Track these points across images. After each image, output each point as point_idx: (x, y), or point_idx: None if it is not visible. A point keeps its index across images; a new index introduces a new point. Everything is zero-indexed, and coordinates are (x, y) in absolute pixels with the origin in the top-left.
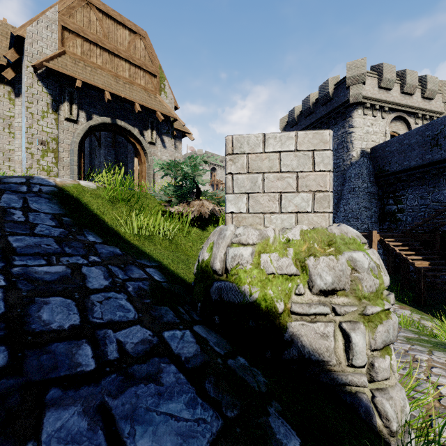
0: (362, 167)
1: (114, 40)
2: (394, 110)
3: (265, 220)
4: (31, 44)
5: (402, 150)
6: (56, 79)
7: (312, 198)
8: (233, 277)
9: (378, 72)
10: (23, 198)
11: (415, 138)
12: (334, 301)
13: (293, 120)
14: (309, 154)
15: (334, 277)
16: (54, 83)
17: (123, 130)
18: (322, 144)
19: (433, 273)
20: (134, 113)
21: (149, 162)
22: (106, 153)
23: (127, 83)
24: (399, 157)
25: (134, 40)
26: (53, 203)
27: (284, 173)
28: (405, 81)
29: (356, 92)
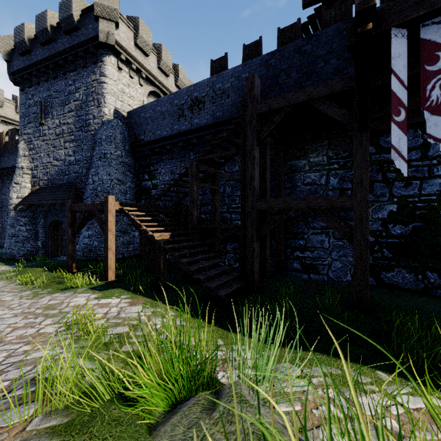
0: (115, 130)
1: None
2: (152, 83)
3: None
4: None
5: (155, 118)
6: None
7: None
8: None
9: (134, 25)
10: None
11: (166, 106)
12: None
13: (22, 43)
14: None
15: None
16: None
17: None
18: None
19: (172, 245)
20: None
21: None
22: None
23: None
24: (153, 126)
25: None
26: None
27: None
28: (161, 56)
29: (107, 29)
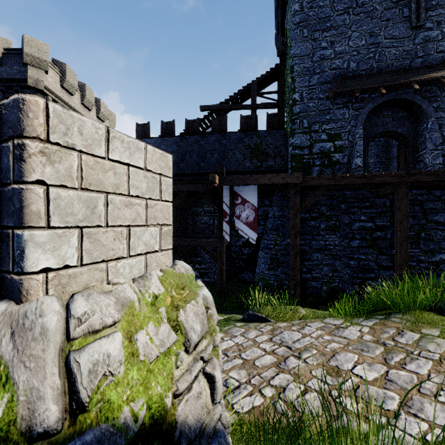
0: None
1: None
2: None
3: (110, 272)
4: None
5: None
6: None
7: (160, 234)
8: (91, 413)
9: (61, 69)
10: None
11: None
12: (199, 349)
13: None
14: (157, 178)
15: (200, 323)
16: None
17: None
18: (167, 169)
19: None
20: None
21: None
22: None
23: None
24: None
25: None
26: None
27: (134, 198)
28: (85, 95)
29: (37, 76)
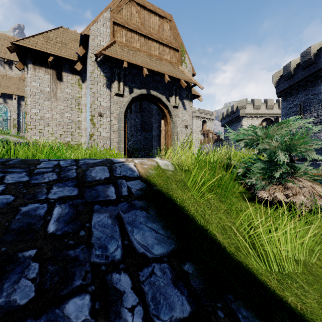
0: None
1: (148, 26)
2: None
3: None
4: (93, 39)
5: None
6: (109, 63)
7: None
8: None
9: None
10: (117, 220)
11: None
12: None
13: (288, 74)
14: None
15: None
16: (108, 67)
17: (154, 98)
18: None
19: None
20: (162, 83)
21: (173, 122)
22: (135, 117)
23: (157, 60)
24: None
25: (162, 24)
26: (153, 220)
27: None
28: None
29: None
